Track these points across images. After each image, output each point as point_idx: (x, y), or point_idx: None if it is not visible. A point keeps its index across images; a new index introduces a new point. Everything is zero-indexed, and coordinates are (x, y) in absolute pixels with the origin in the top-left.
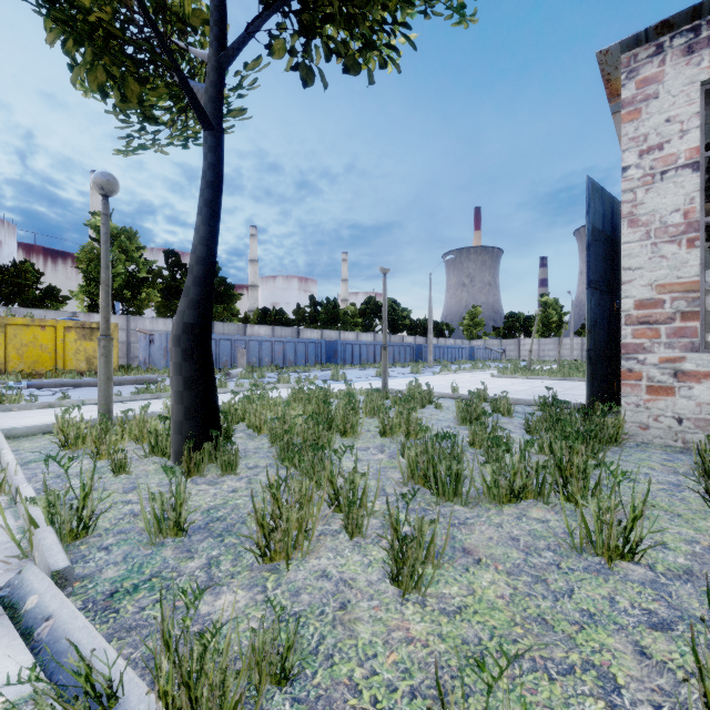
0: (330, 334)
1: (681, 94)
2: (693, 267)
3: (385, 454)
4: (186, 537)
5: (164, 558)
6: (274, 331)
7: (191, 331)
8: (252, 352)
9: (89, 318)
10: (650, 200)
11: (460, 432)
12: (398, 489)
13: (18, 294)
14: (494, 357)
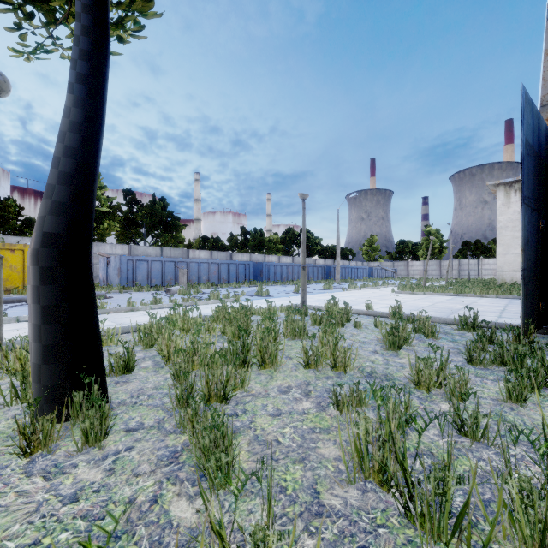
0: (257, 257)
1: None
2: None
3: (311, 400)
4: None
5: None
6: (212, 254)
7: (54, 243)
8: (192, 271)
9: None
10: None
11: (391, 360)
12: (341, 494)
13: (2, 224)
14: (388, 276)
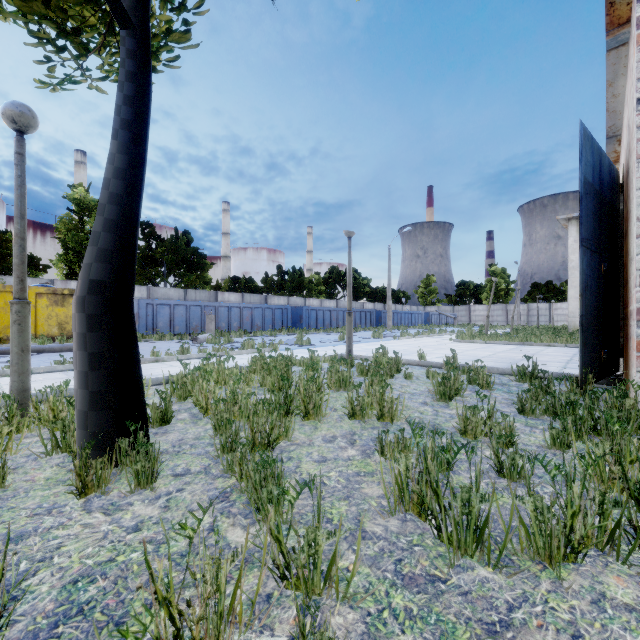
0: (295, 301)
1: None
2: None
3: (356, 448)
4: None
5: None
6: (243, 297)
7: (100, 290)
8: (221, 317)
9: (66, 286)
10: None
11: (441, 411)
12: (382, 523)
13: None
14: (447, 322)
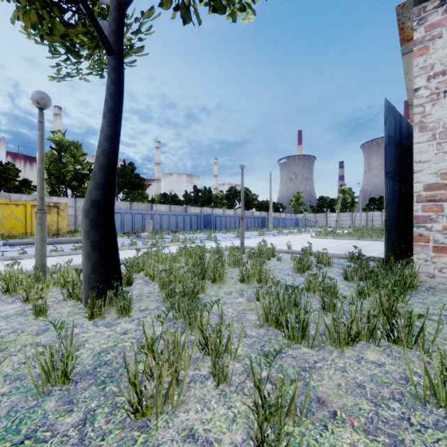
0: (206, 210)
1: None
2: None
3: (244, 297)
4: (73, 384)
5: (45, 412)
6: (170, 208)
7: (97, 206)
8: (156, 221)
9: (50, 200)
10: (436, 111)
11: (297, 278)
12: (256, 331)
13: (4, 184)
14: (311, 225)
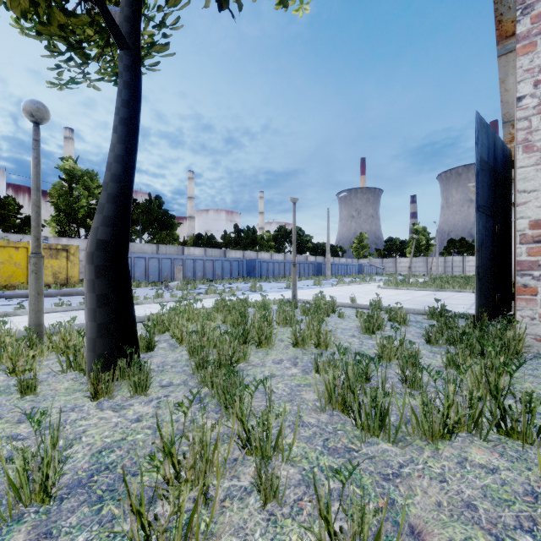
0: (249, 254)
1: None
2: None
3: (298, 368)
4: (56, 503)
5: None
6: (206, 251)
7: (104, 248)
8: (188, 268)
9: (58, 242)
10: None
11: (365, 341)
12: (316, 417)
13: (2, 222)
14: (377, 272)
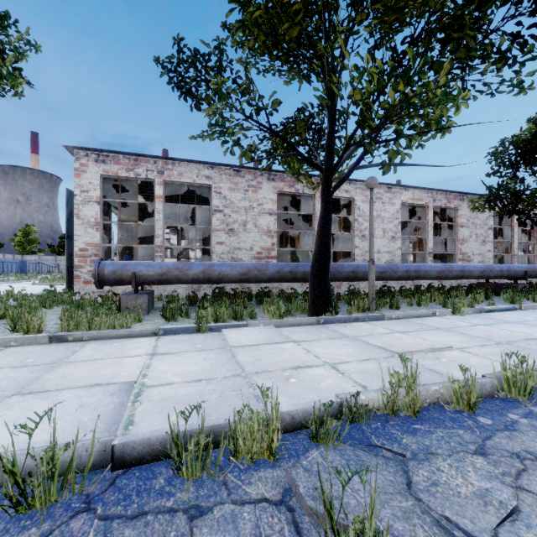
0: None
1: (94, 175)
2: (98, 238)
3: None
4: None
5: None
6: None
7: None
8: None
9: None
10: (84, 210)
11: None
12: None
13: None
14: (48, 270)
